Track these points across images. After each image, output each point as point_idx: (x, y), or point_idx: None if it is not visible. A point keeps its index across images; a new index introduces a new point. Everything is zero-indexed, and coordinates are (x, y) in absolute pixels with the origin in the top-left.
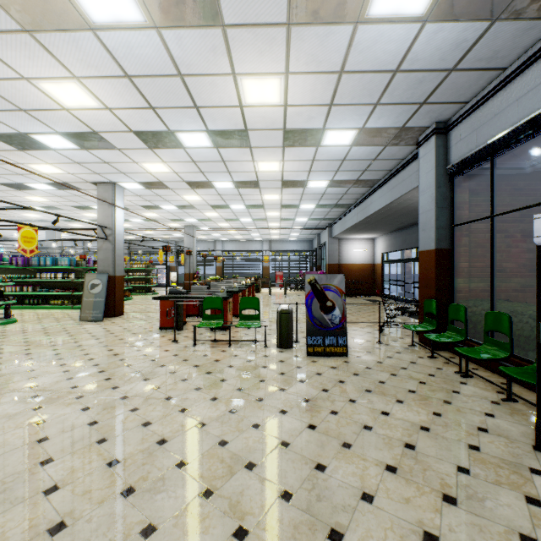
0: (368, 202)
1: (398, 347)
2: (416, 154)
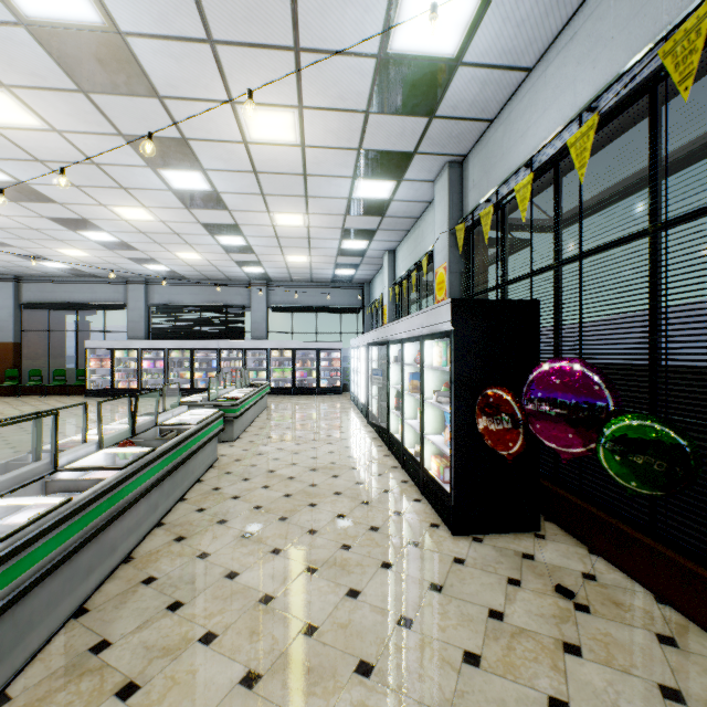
0: None
1: None
2: None
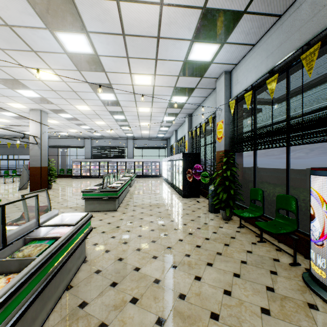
0: (0, 139)
1: None
2: None
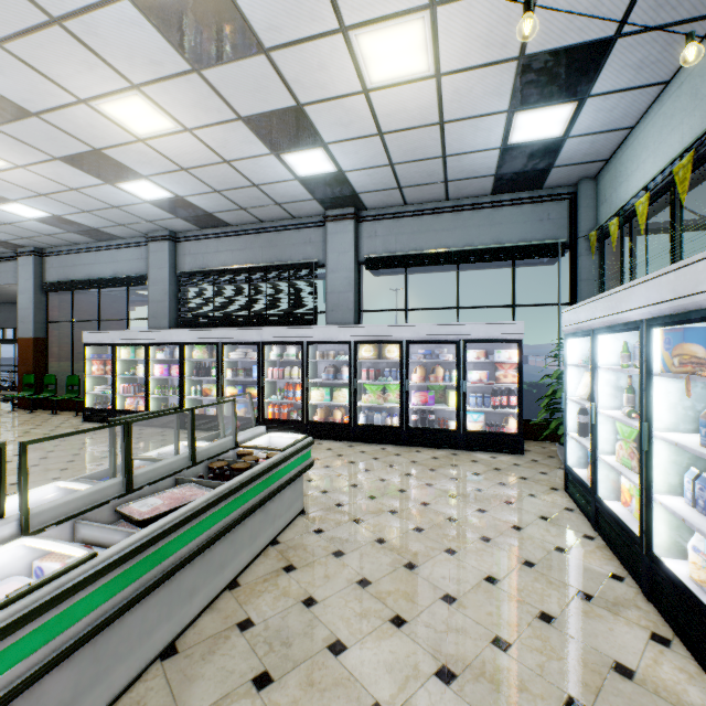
0: None
1: (1, 413)
2: (15, 257)
